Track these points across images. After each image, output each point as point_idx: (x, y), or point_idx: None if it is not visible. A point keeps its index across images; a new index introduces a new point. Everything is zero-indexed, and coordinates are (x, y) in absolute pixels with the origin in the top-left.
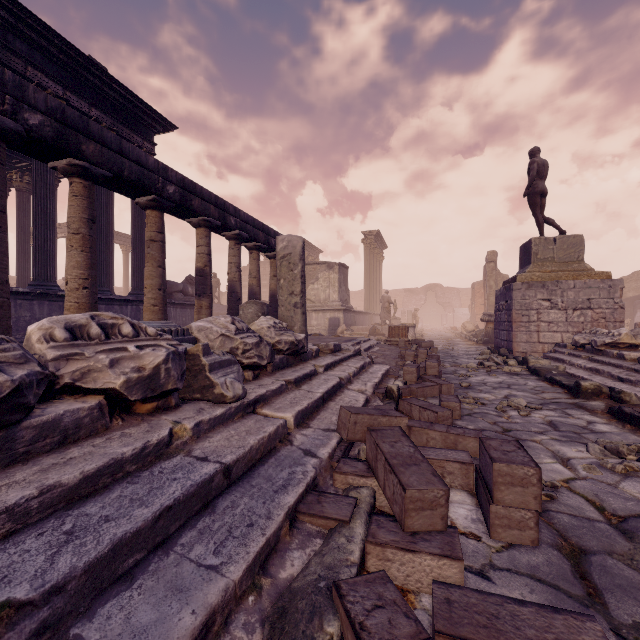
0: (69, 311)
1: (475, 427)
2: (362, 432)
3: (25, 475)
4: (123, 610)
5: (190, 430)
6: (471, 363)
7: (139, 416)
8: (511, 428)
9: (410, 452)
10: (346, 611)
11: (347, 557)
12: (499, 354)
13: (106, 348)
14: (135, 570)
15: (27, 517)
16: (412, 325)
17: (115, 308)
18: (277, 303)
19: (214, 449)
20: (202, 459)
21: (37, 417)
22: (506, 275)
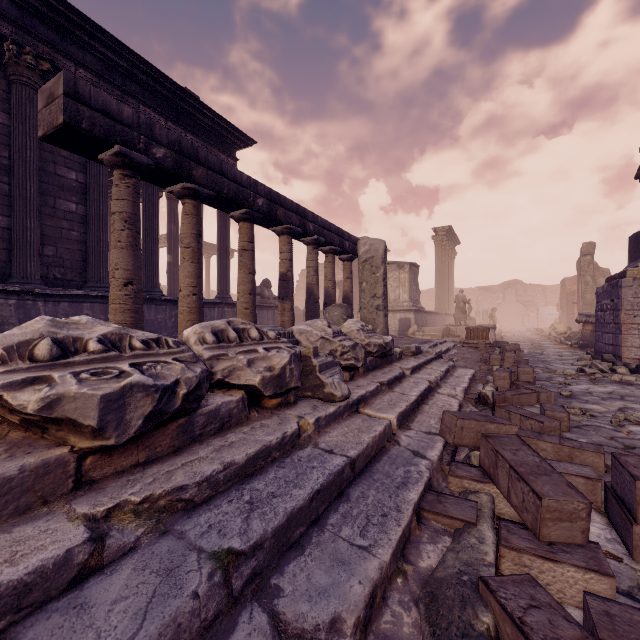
0: (182, 315)
1: (588, 441)
2: (469, 438)
3: (206, 453)
4: (303, 571)
5: (312, 425)
6: (569, 369)
7: (268, 410)
8: (634, 445)
9: (536, 461)
10: (501, 605)
11: (482, 557)
12: (602, 360)
13: (242, 350)
14: (302, 540)
15: (217, 486)
16: (492, 326)
17: (205, 310)
18: (350, 304)
19: (336, 443)
20: (329, 452)
21: (206, 406)
22: (606, 269)
